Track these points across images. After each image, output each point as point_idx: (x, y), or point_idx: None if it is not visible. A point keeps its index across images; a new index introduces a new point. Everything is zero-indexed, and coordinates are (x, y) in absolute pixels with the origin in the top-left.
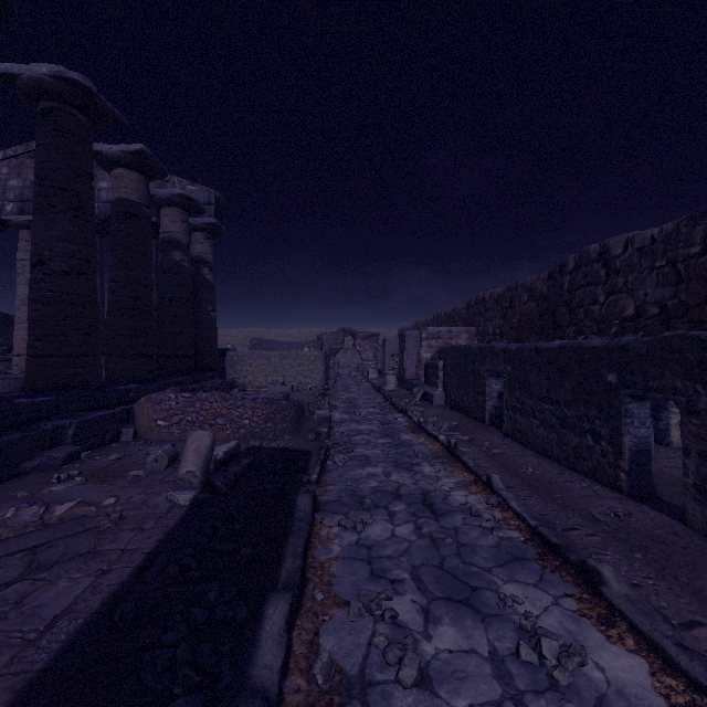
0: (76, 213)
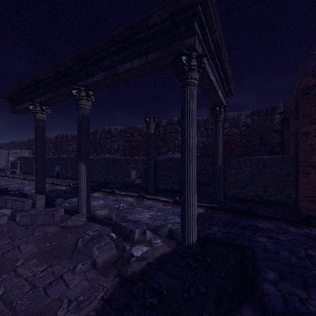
0: None
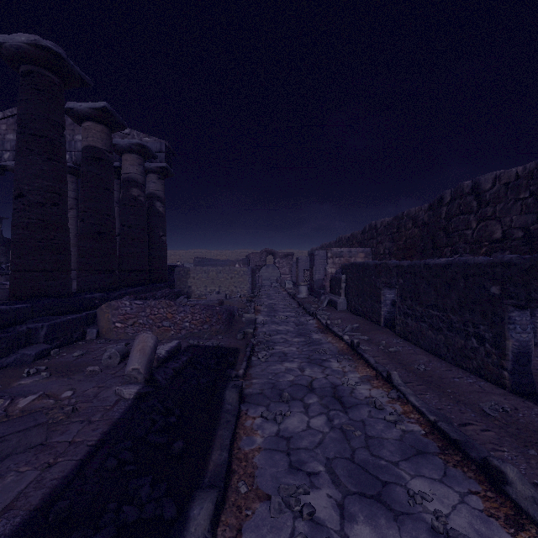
0: (50, 156)
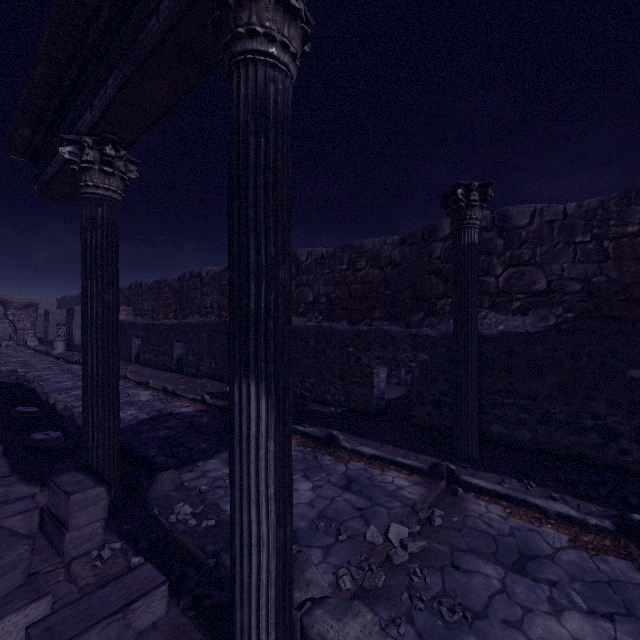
0: None
